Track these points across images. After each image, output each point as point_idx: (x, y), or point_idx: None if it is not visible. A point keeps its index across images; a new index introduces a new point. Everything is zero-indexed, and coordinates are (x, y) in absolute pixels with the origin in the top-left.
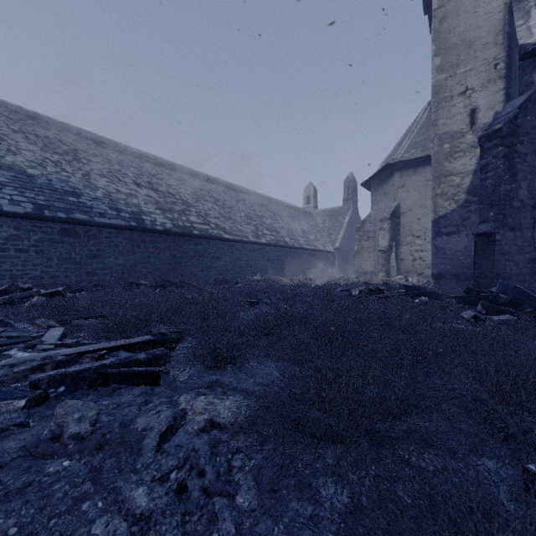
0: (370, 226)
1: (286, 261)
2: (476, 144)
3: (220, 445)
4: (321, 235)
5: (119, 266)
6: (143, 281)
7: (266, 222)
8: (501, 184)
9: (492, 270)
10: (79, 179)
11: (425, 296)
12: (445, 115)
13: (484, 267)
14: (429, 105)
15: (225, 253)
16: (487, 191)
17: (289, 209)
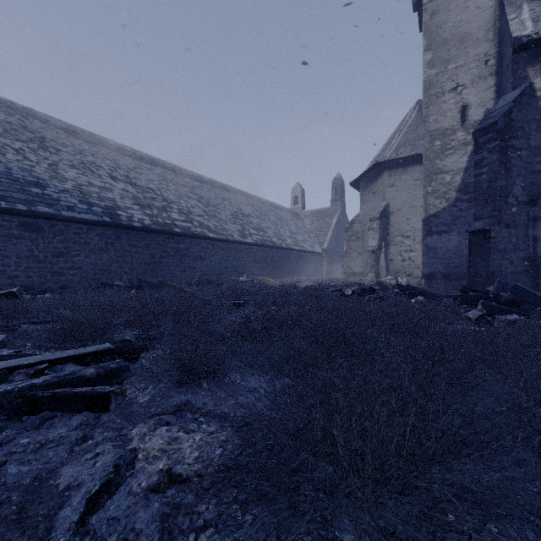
0: (359, 226)
1: (274, 262)
2: (467, 141)
3: (180, 514)
4: (309, 236)
5: (90, 266)
6: (118, 282)
7: (253, 221)
8: (496, 179)
9: (487, 268)
10: (45, 169)
11: (421, 296)
12: (436, 111)
13: (479, 266)
14: (417, 104)
15: (209, 252)
16: (481, 187)
17: (276, 209)
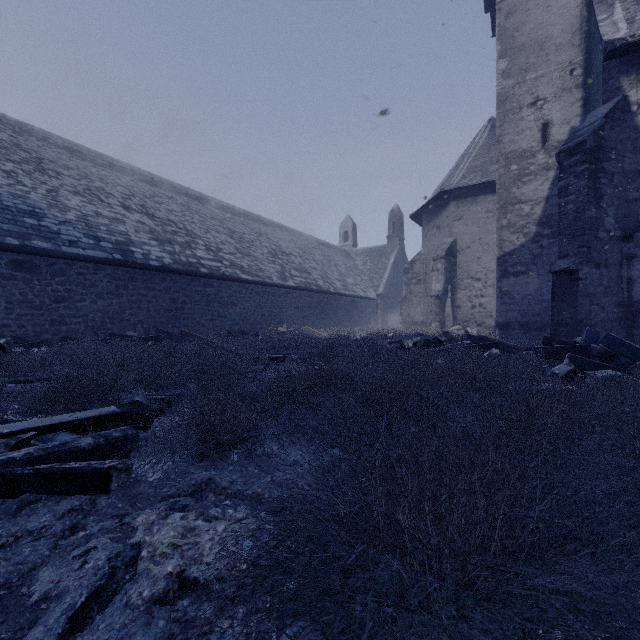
0: (421, 267)
1: (320, 309)
2: (548, 166)
3: (194, 633)
4: (361, 279)
5: (97, 313)
6: (131, 333)
7: (295, 261)
8: (585, 210)
9: (574, 315)
10: (43, 196)
11: (496, 349)
12: (513, 129)
13: (564, 312)
14: (489, 122)
15: (243, 298)
16: (567, 218)
17: (323, 247)
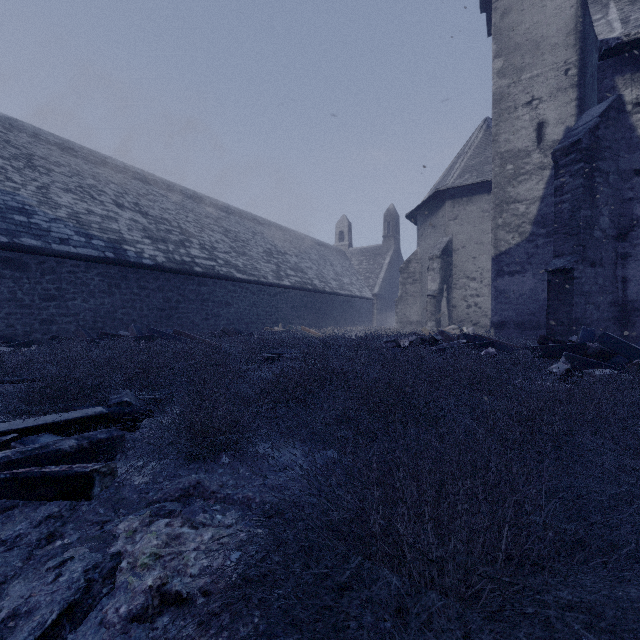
0: (416, 266)
1: (315, 309)
2: (543, 165)
3: None
4: (357, 279)
5: (89, 312)
6: (123, 332)
7: (290, 260)
8: (580, 209)
9: (569, 314)
10: (33, 193)
11: (492, 348)
12: (508, 129)
13: (560, 311)
14: (485, 122)
15: (238, 297)
16: (562, 217)
17: (318, 247)
